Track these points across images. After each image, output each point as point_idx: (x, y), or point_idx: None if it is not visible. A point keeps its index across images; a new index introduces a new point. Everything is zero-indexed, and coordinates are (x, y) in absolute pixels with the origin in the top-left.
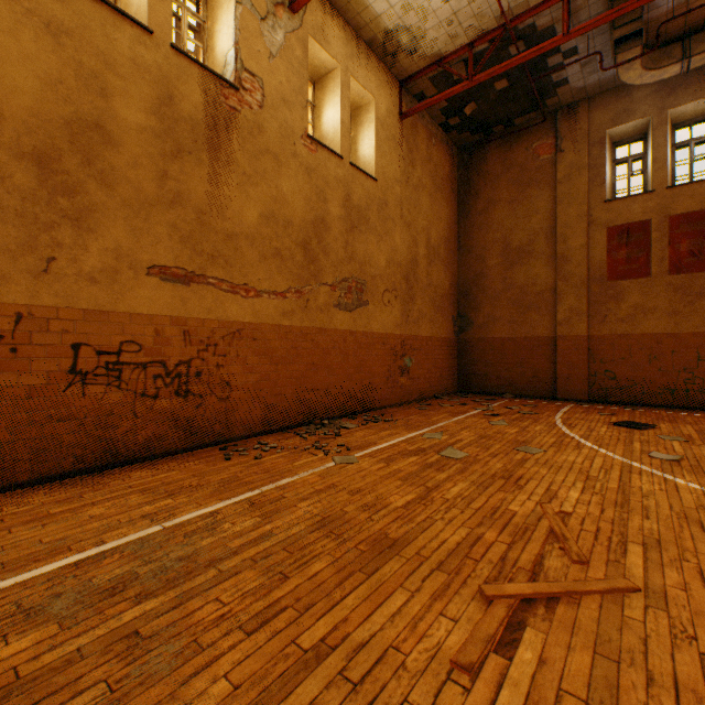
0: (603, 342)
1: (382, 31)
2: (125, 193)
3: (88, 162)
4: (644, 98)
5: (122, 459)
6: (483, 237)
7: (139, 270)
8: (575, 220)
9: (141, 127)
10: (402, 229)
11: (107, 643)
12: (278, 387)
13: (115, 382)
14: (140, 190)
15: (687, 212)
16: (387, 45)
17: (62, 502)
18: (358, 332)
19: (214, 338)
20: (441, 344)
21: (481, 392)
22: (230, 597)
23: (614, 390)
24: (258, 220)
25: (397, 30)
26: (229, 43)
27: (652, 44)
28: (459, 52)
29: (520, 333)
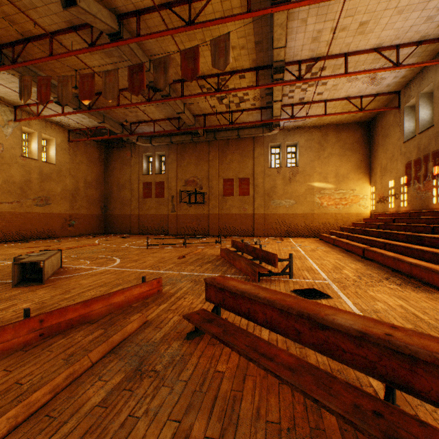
0: (142, 216)
1: (55, 121)
2: None
3: None
4: (151, 147)
5: None
6: (112, 179)
7: None
8: (136, 179)
9: None
10: (70, 178)
11: None
12: (10, 229)
13: None
14: None
15: (159, 181)
16: (59, 123)
17: None
18: (47, 213)
19: None
20: (94, 216)
21: (112, 233)
22: None
23: (145, 230)
24: (2, 183)
25: (60, 122)
26: None
27: (145, 137)
28: (86, 129)
29: (123, 213)
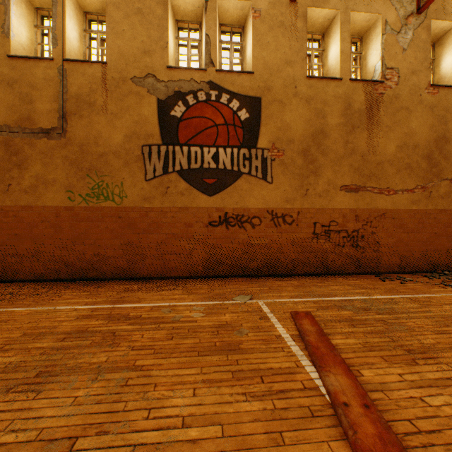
0: None
1: None
2: (330, 156)
3: (318, 148)
4: None
5: (330, 272)
6: None
7: (336, 189)
8: None
9: (337, 124)
10: None
11: (374, 320)
12: (407, 246)
13: (327, 239)
14: (336, 153)
15: None
16: None
17: (318, 282)
18: None
19: (369, 218)
20: None
21: None
22: (419, 323)
23: None
24: (394, 150)
25: None
26: (377, 59)
27: None
28: None
29: None
